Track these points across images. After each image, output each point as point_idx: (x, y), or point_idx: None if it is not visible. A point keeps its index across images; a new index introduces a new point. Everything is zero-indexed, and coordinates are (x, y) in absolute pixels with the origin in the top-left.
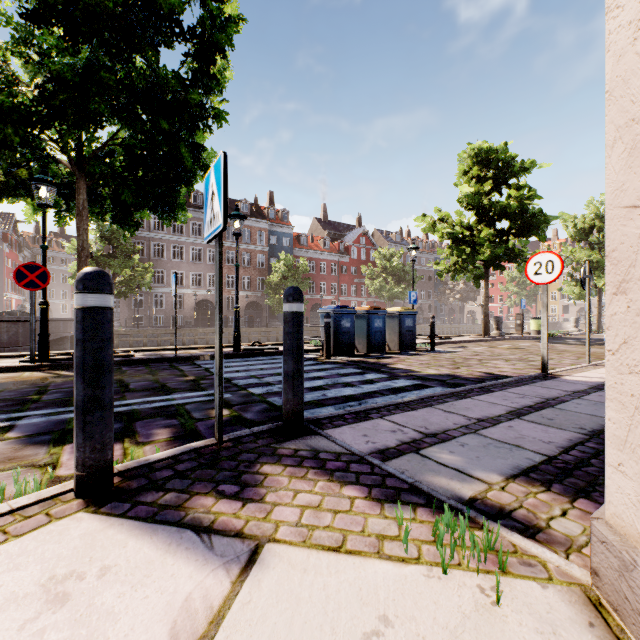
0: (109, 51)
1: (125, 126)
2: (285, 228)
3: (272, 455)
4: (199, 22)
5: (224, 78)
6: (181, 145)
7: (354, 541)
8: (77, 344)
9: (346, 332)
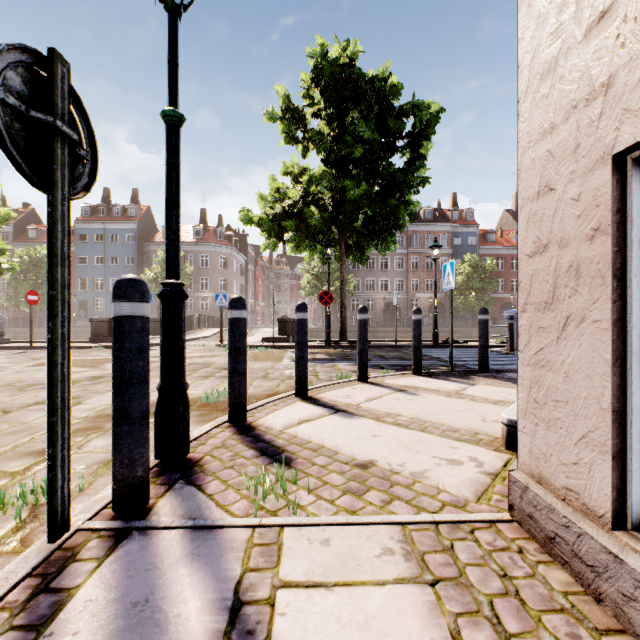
0: (367, 172)
1: (373, 209)
2: (469, 227)
3: (474, 375)
4: (412, 127)
5: (426, 150)
6: (399, 207)
7: (504, 386)
8: (413, 330)
9: None
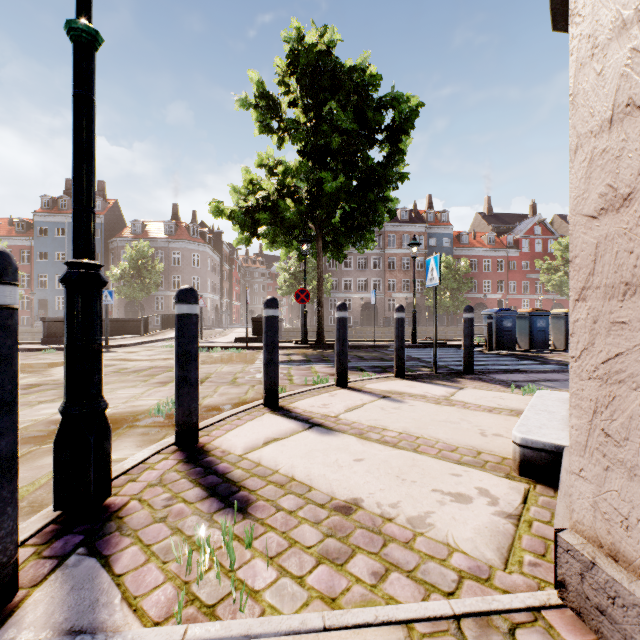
0: (345, 165)
1: (351, 204)
2: (444, 229)
3: (460, 377)
4: (392, 121)
5: (405, 145)
6: (378, 203)
7: (494, 390)
8: (396, 329)
9: (507, 331)
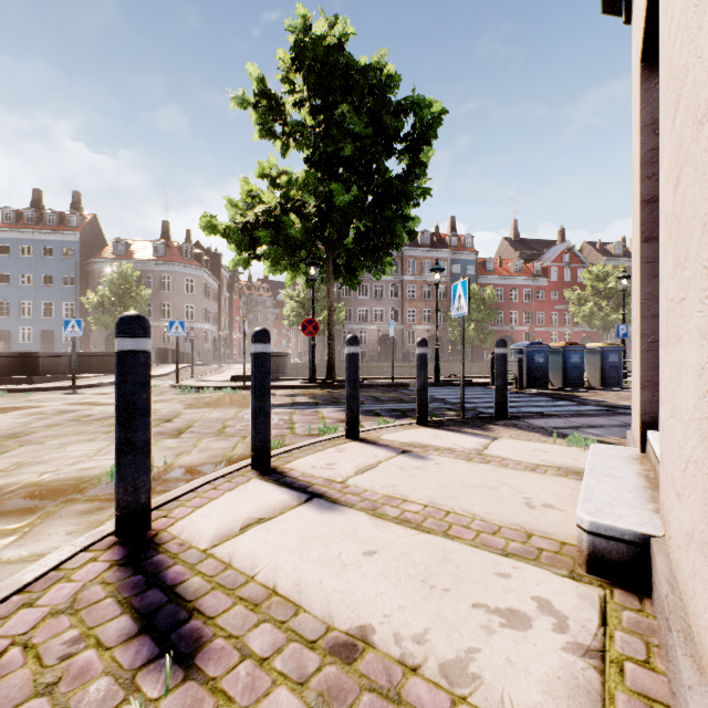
0: (359, 176)
1: (366, 221)
2: (468, 255)
3: (492, 424)
4: (412, 128)
5: (427, 157)
6: (397, 222)
7: (534, 440)
8: (418, 367)
9: (539, 367)
